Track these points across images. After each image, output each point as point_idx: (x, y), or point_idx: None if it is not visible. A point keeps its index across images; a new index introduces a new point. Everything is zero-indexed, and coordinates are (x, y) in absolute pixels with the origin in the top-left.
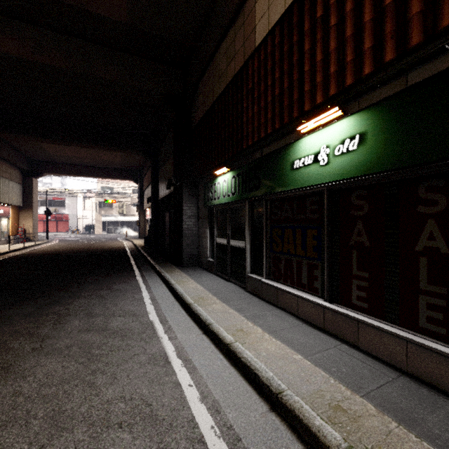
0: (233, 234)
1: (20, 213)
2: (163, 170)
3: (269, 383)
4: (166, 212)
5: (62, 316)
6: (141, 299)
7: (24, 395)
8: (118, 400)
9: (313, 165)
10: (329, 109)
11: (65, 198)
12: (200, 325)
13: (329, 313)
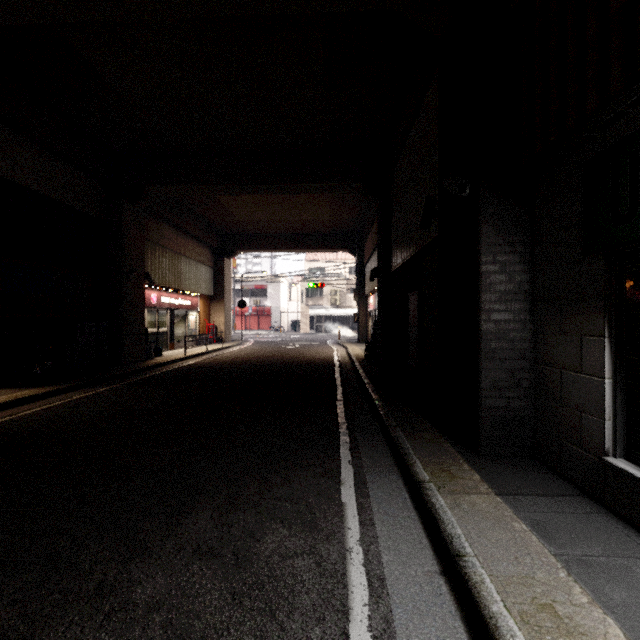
0: None
1: (212, 305)
2: (401, 208)
3: None
4: (410, 294)
5: None
6: None
7: None
8: None
9: None
10: None
11: (267, 285)
12: None
13: None
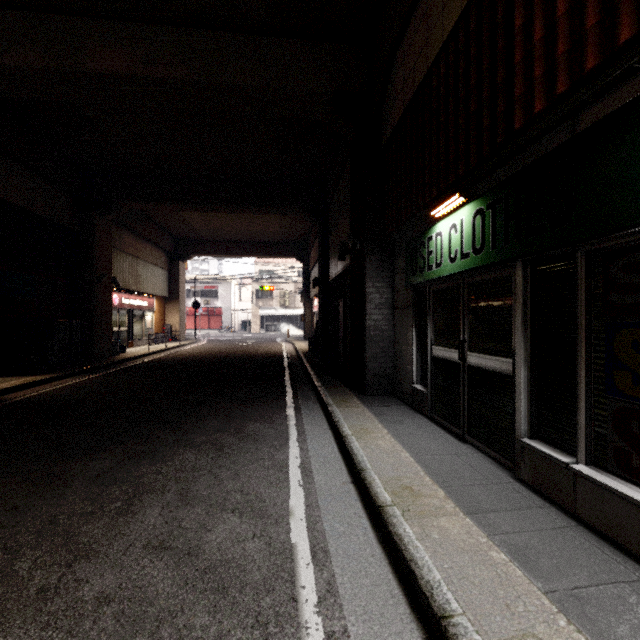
0: (474, 340)
1: (166, 306)
2: (334, 235)
3: None
4: (339, 301)
5: (140, 491)
6: (284, 465)
7: None
8: None
9: None
10: None
11: (218, 286)
12: (412, 594)
13: None
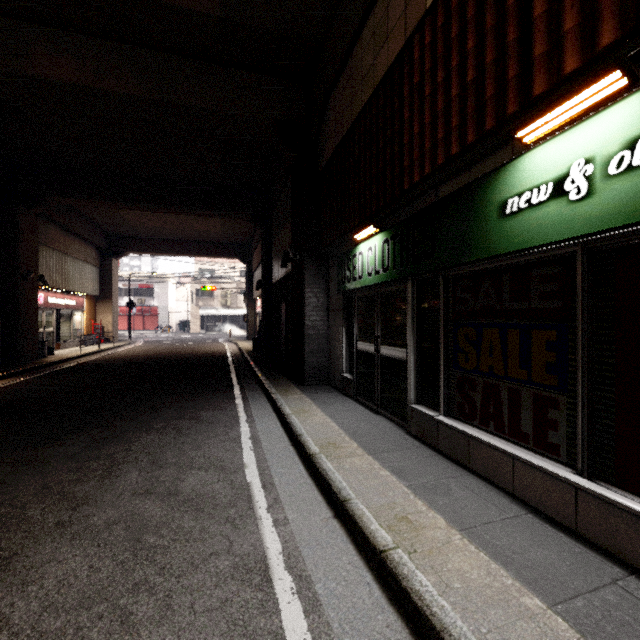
0: (384, 336)
1: (97, 305)
2: (277, 241)
3: None
4: (282, 303)
5: (116, 463)
6: (237, 438)
7: (12, 628)
8: None
9: (553, 203)
10: (596, 79)
11: (154, 285)
12: (329, 497)
13: (590, 501)
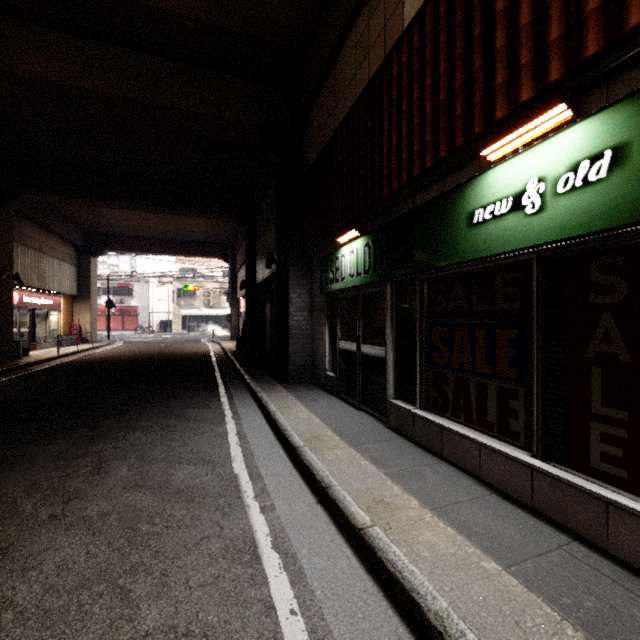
0: (365, 336)
1: (75, 305)
2: (261, 242)
3: (441, 626)
4: (266, 303)
5: (104, 460)
6: (224, 434)
7: (16, 608)
8: (164, 635)
9: (512, 216)
10: (546, 109)
11: (134, 284)
12: (312, 485)
13: (543, 480)
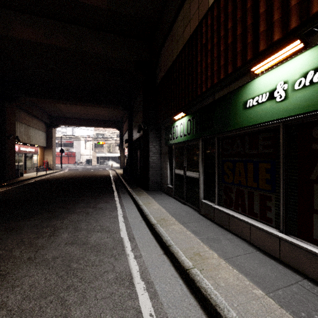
0: (188, 167)
1: (45, 151)
2: (135, 120)
3: None
4: (138, 150)
5: (56, 229)
6: (116, 216)
7: (8, 308)
8: None
9: (268, 102)
10: (289, 44)
11: (73, 141)
12: (161, 244)
13: (286, 244)
